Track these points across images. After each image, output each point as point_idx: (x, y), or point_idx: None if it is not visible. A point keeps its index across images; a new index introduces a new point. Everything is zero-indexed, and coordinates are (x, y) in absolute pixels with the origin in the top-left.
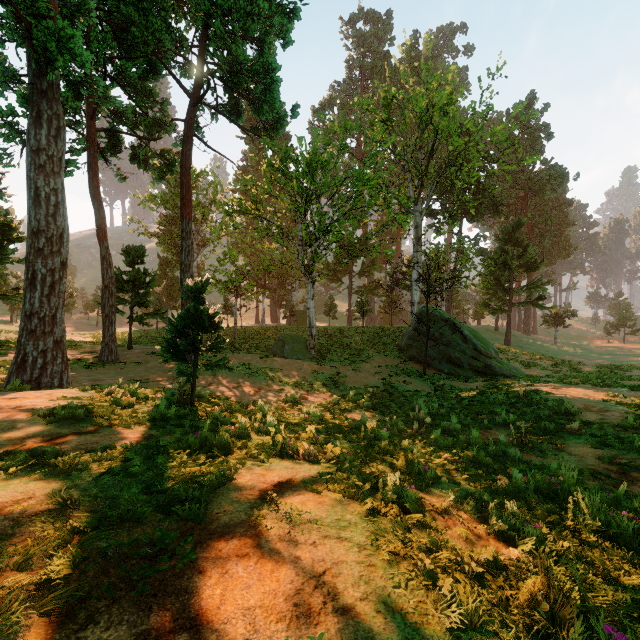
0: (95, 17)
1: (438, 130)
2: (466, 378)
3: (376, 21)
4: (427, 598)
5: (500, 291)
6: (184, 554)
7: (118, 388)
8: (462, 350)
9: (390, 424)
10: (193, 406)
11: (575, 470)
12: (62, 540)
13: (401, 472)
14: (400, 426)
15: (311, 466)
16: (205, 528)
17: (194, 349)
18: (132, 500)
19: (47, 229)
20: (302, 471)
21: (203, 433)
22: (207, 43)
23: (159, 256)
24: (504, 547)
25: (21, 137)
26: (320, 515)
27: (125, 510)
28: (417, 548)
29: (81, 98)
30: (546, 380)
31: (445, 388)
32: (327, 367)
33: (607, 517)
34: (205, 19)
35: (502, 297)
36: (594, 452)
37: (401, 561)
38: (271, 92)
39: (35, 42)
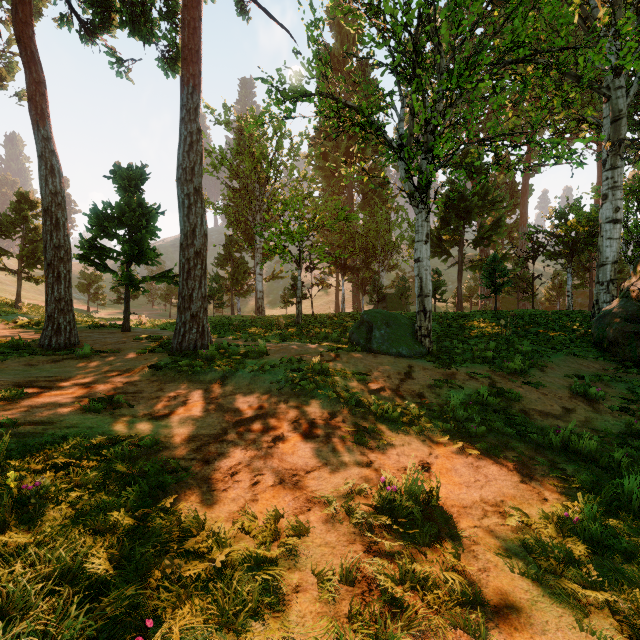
0: None
1: None
2: None
3: None
4: None
5: None
6: None
7: None
8: None
9: None
10: None
11: None
12: None
13: None
14: None
15: None
16: None
17: None
18: None
19: None
20: None
21: None
22: None
23: (226, 236)
24: None
25: None
26: None
27: None
28: None
29: None
30: None
31: None
32: (464, 373)
33: None
34: None
35: None
36: None
37: None
38: None
39: None
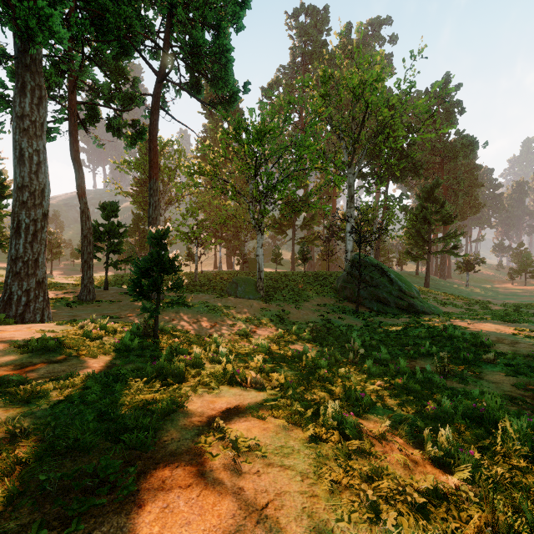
0: (75, 6)
1: (368, 103)
2: (392, 315)
3: (315, 15)
4: (371, 533)
5: (420, 241)
6: (125, 487)
7: (90, 322)
8: (389, 291)
9: (328, 354)
10: (156, 338)
11: (498, 397)
12: (1, 473)
13: (339, 398)
14: (337, 356)
15: (257, 393)
16: (151, 457)
17: (156, 288)
18: (83, 428)
19: (30, 185)
20: (249, 398)
21: (160, 362)
22: (172, 30)
23: (133, 212)
24: (441, 473)
25: (11, 107)
26: (264, 442)
27: (73, 439)
28: (358, 477)
29: (64, 76)
30: (462, 316)
31: (375, 323)
32: (274, 305)
33: (533, 442)
34: (169, 8)
35: (422, 247)
36: (509, 379)
37: (343, 490)
38: (226, 70)
39: (19, 21)
